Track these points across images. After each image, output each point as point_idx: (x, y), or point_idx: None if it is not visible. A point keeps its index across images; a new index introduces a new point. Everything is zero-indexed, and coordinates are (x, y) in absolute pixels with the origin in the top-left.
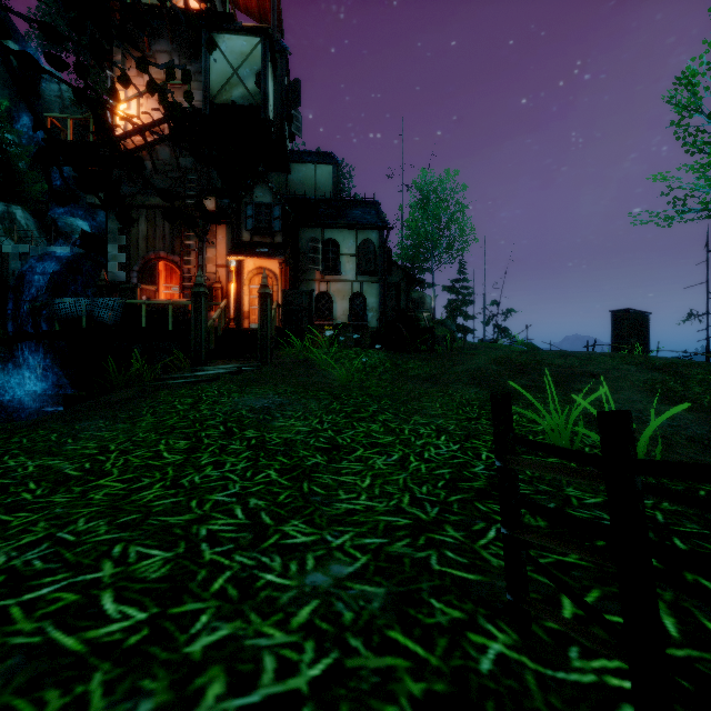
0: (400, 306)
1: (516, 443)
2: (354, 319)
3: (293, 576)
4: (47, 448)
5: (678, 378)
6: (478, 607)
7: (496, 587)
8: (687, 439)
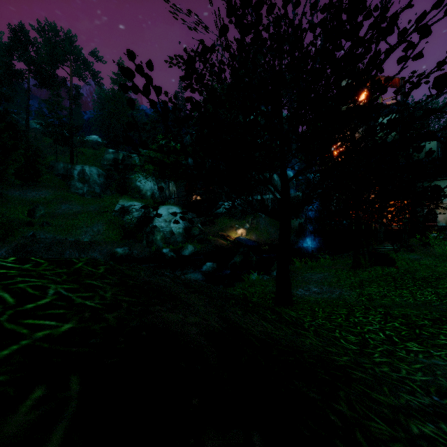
0: None
1: None
2: None
3: None
4: None
5: None
6: None
7: None
8: None
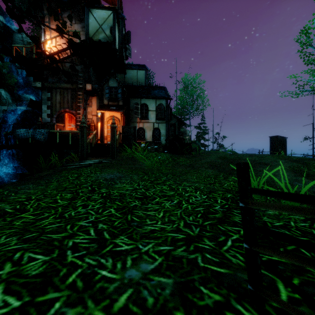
0: (175, 134)
1: (252, 192)
2: (155, 140)
3: (118, 271)
4: (0, 198)
5: (304, 165)
6: (229, 292)
7: (237, 277)
8: (314, 193)
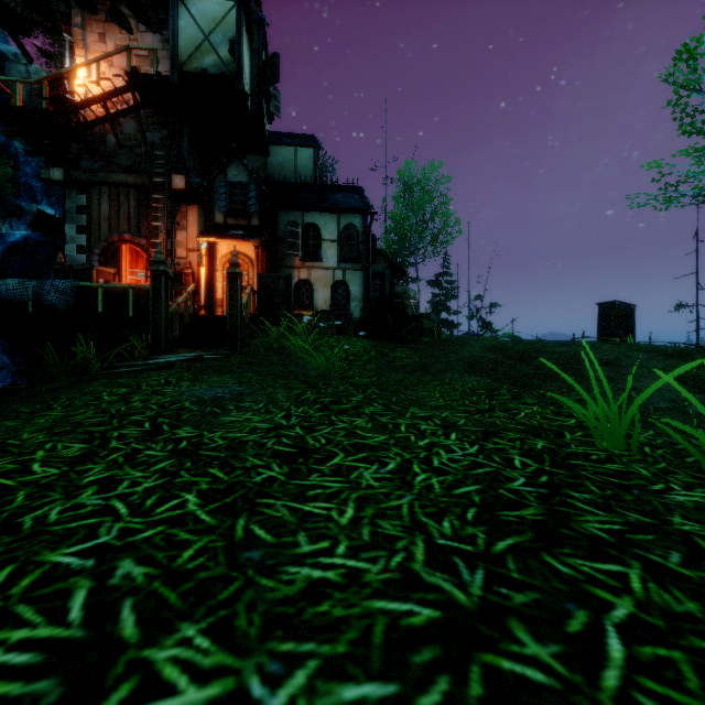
0: (384, 296)
1: None
2: (337, 309)
3: None
4: None
5: (699, 365)
6: None
7: None
8: None
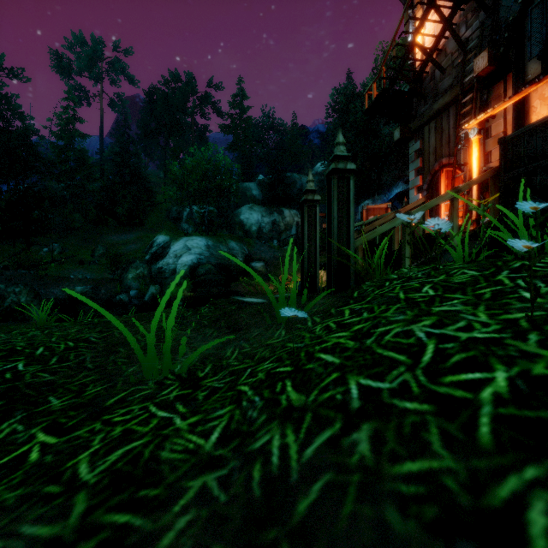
0: None
1: None
2: None
3: None
4: None
5: None
6: None
7: None
8: None
